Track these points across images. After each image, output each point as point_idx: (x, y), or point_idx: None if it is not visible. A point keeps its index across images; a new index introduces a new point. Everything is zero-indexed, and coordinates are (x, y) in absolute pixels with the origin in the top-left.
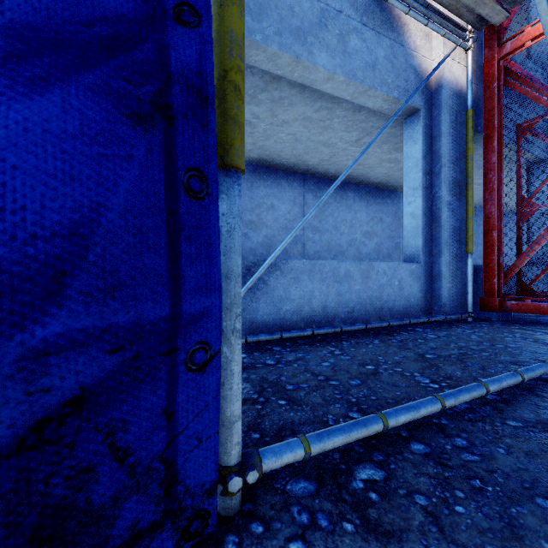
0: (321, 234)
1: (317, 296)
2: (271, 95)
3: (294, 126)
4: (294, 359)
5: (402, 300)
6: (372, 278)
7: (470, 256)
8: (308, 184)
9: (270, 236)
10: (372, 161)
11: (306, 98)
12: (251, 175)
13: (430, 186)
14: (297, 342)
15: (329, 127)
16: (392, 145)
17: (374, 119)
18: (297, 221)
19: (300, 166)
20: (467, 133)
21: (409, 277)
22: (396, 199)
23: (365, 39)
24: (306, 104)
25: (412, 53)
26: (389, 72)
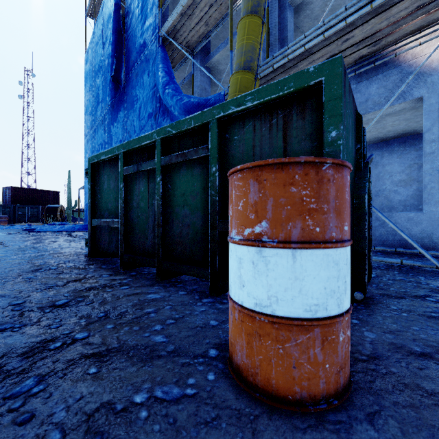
0: None
1: None
2: None
3: (388, 119)
4: None
5: (396, 237)
6: None
7: None
8: None
9: (421, 189)
10: None
11: None
12: (400, 146)
13: (437, 150)
14: None
15: (415, 107)
16: None
17: None
18: None
19: None
20: None
21: (406, 222)
22: None
23: (359, 90)
24: None
25: (409, 63)
26: (381, 94)
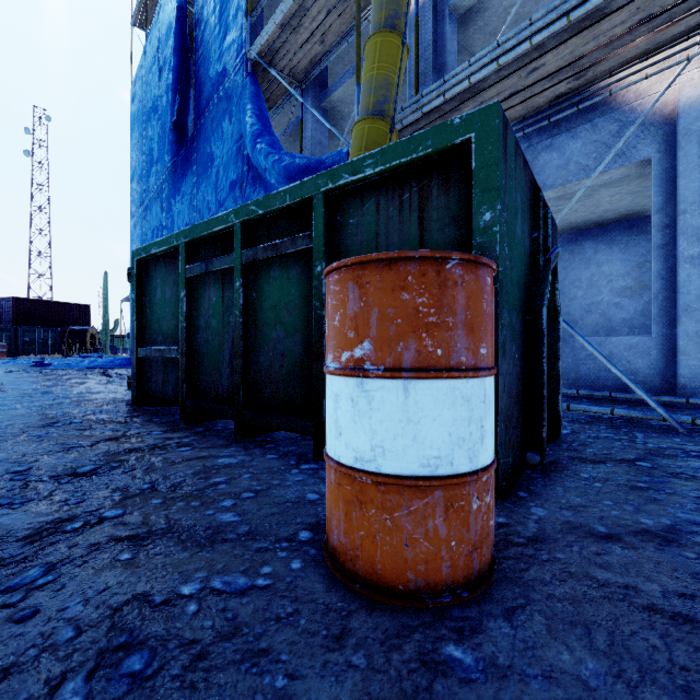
0: None
1: None
2: None
3: (604, 192)
4: None
5: (611, 375)
6: (564, 352)
7: None
8: None
9: None
10: None
11: None
12: (625, 233)
13: (672, 240)
14: None
15: (644, 174)
16: None
17: None
18: None
19: None
20: None
21: (626, 352)
22: None
23: (556, 148)
24: None
25: (631, 107)
26: (589, 154)
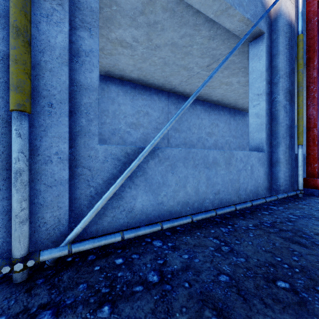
0: (180, 133)
1: (190, 181)
2: (148, 18)
3: (164, 50)
4: (180, 266)
5: (252, 181)
6: (232, 164)
7: (301, 147)
8: (171, 99)
9: (145, 134)
10: (215, 83)
11: (175, 23)
12: (132, 90)
13: (270, 93)
14: (176, 229)
15: (189, 53)
16: (231, 71)
17: (222, 47)
18: (164, 124)
19: (167, 86)
20: (298, 52)
21: (257, 163)
22: (226, 111)
23: None
24: (175, 29)
25: None
26: None
